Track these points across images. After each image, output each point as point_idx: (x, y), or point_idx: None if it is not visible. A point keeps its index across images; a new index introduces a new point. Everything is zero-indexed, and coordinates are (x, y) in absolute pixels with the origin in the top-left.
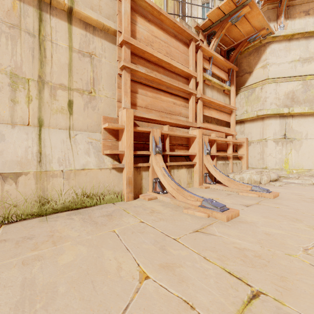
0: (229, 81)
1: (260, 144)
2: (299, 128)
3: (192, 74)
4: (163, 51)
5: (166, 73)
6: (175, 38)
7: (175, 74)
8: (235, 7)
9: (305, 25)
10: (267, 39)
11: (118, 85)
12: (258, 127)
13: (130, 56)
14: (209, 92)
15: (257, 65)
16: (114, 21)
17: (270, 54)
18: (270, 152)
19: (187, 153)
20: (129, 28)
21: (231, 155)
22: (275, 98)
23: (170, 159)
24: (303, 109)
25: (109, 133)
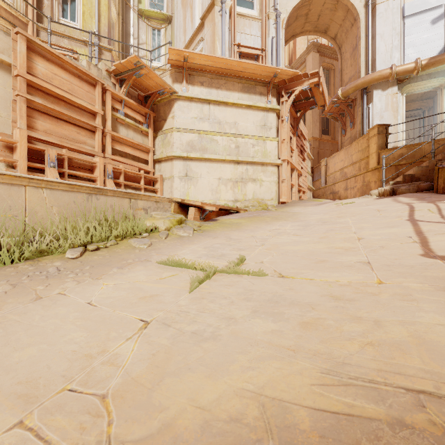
0: (147, 124)
1: (170, 180)
2: (196, 169)
3: (97, 112)
4: (65, 87)
5: (68, 106)
6: (79, 78)
7: (80, 109)
8: (135, 66)
9: (201, 93)
10: (174, 96)
11: (13, 109)
12: (169, 166)
13: (26, 88)
14: (123, 130)
15: (170, 115)
16: (9, 54)
17: (177, 108)
18: (176, 186)
19: (87, 174)
20: (25, 65)
21: (143, 187)
22: (180, 144)
23: (70, 177)
24: (196, 155)
25: (3, 145)
